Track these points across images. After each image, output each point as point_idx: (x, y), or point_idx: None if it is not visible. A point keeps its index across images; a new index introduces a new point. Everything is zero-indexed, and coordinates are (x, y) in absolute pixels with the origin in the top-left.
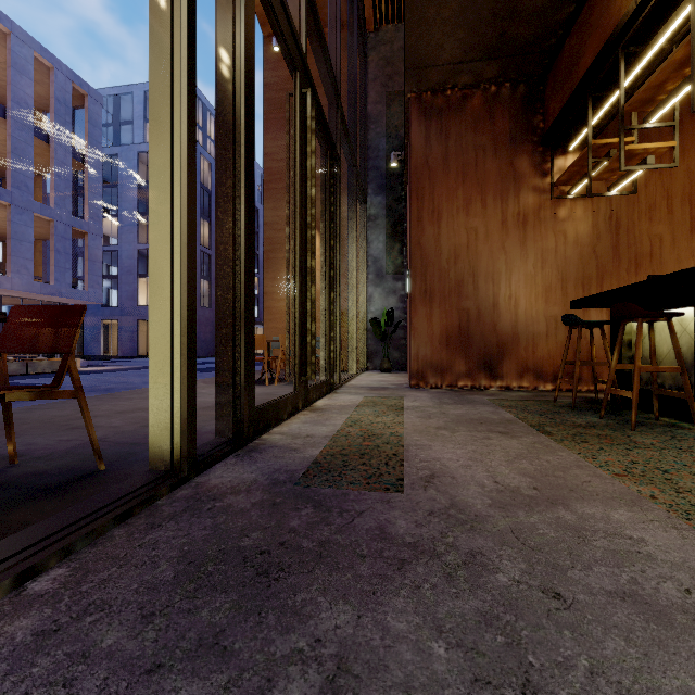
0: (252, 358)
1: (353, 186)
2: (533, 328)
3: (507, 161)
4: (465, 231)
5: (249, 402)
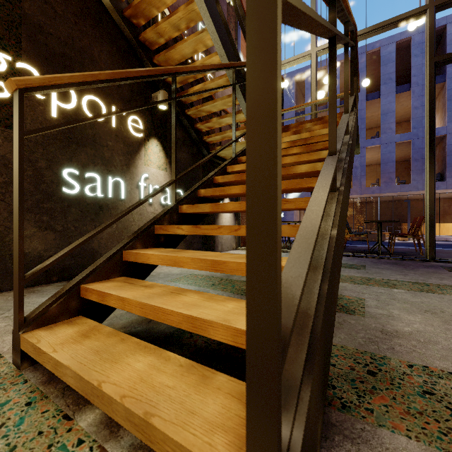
0: None
1: None
2: None
3: None
4: None
5: None
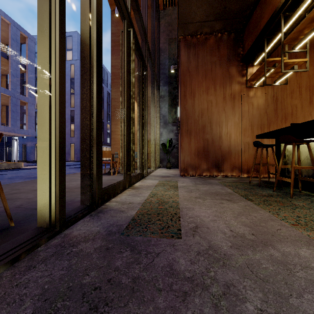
0: (100, 163)
1: (153, 81)
2: (238, 148)
3: (226, 69)
4: (206, 102)
5: (98, 186)
